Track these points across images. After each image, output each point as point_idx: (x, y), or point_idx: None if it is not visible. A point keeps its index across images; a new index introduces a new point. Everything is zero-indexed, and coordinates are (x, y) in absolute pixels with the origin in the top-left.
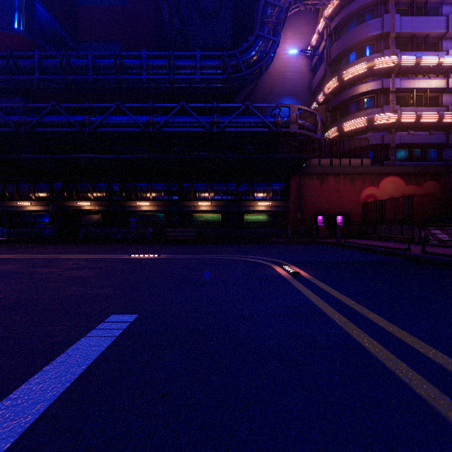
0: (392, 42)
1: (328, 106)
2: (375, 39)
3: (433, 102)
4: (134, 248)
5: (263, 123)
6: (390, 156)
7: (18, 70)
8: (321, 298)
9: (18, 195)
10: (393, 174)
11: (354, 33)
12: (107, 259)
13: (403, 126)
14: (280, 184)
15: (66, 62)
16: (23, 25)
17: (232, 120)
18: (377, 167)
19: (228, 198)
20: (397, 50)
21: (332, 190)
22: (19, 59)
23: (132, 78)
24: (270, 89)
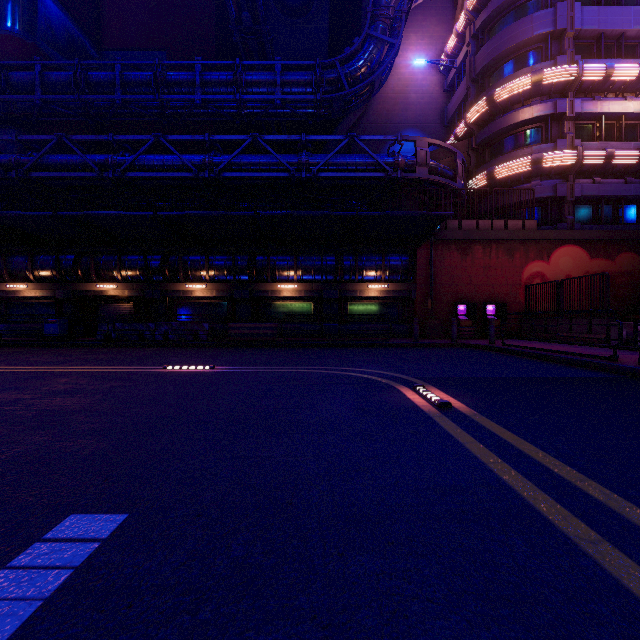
0: (569, 45)
1: (472, 143)
2: (543, 40)
3: (630, 134)
4: (177, 354)
5: (376, 165)
6: (567, 215)
7: (11, 88)
8: (510, 463)
9: (8, 275)
10: (571, 242)
11: (512, 32)
12: (126, 374)
13: (586, 170)
14: (402, 258)
15: (82, 76)
16: (19, 23)
17: (329, 160)
18: (547, 232)
19: (323, 278)
20: (578, 56)
21: (479, 266)
22: (12, 72)
23: (180, 99)
24: (384, 118)
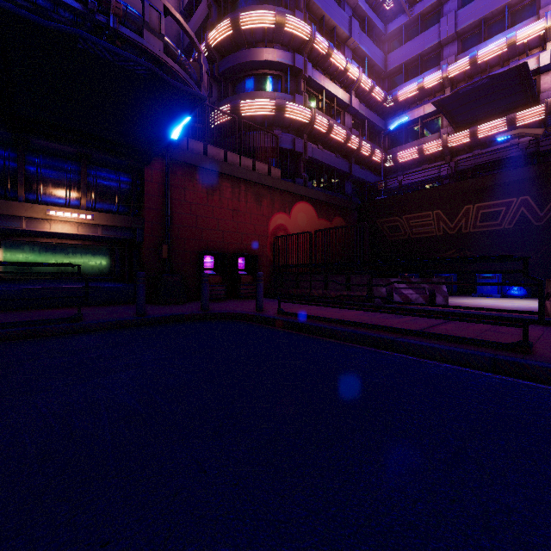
0: (304, 6)
1: (215, 70)
2: None
3: (337, 118)
4: None
5: None
6: (302, 172)
7: None
8: None
9: None
10: (306, 199)
11: None
12: None
13: (314, 134)
14: (120, 176)
15: None
16: None
17: None
18: (289, 184)
19: None
20: (310, 21)
21: (228, 208)
22: None
23: None
24: None
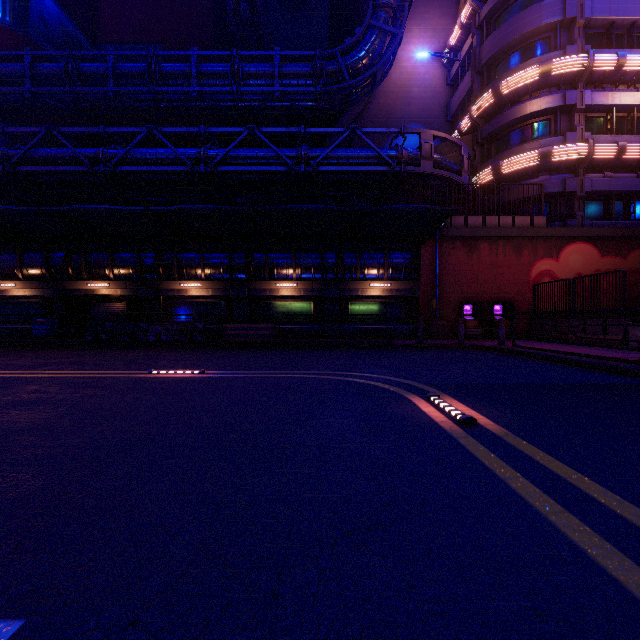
0: (579, 34)
1: (477, 137)
2: (552, 29)
3: None
4: (168, 356)
5: (379, 158)
6: (577, 211)
7: None
8: (577, 514)
9: None
10: (581, 238)
11: (519, 21)
12: (105, 380)
13: (596, 164)
14: (405, 255)
15: (73, 67)
16: (10, 13)
17: (329, 153)
18: (556, 229)
19: (323, 276)
20: (588, 46)
21: (485, 264)
22: (1, 63)
23: (175, 91)
24: (386, 113)
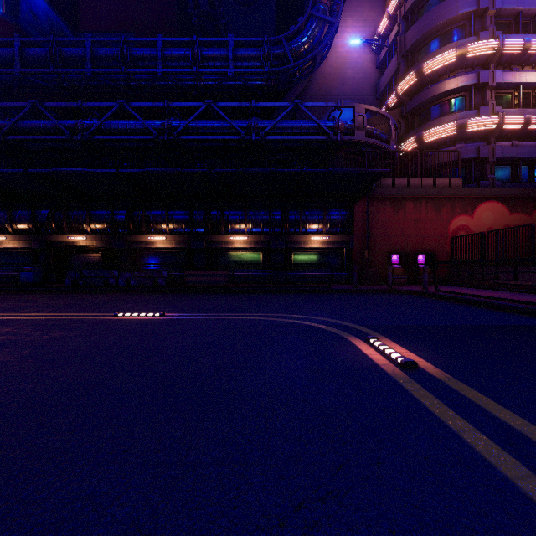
0: (490, 22)
1: (402, 111)
2: (467, 18)
3: None
4: (135, 300)
5: (319, 128)
6: (489, 174)
7: None
8: None
9: None
10: (493, 198)
11: (439, 11)
12: (74, 322)
13: (505, 134)
14: (341, 212)
15: (56, 51)
16: (3, 6)
17: (276, 124)
18: (471, 189)
19: (271, 230)
20: (498, 32)
21: (410, 220)
22: None
23: (143, 71)
24: (324, 92)
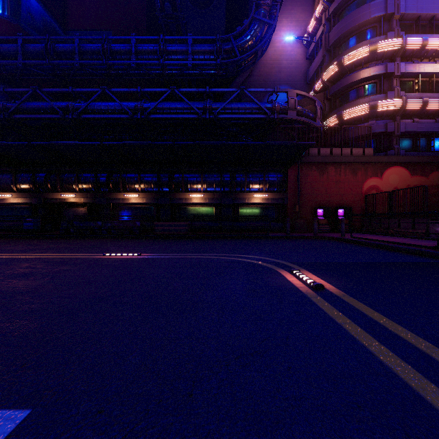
0: (396, 24)
1: (327, 94)
2: (377, 21)
3: (438, 88)
4: (116, 244)
5: (259, 109)
6: (394, 145)
7: (1, 56)
8: (387, 346)
9: None
10: (398, 164)
11: (355, 15)
12: (74, 260)
13: (408, 113)
14: (277, 175)
15: (51, 47)
16: (8, 10)
17: (225, 106)
18: (380, 157)
19: (222, 189)
20: (402, 32)
21: (332, 181)
22: (1, 44)
23: (120, 63)
24: (265, 78)
